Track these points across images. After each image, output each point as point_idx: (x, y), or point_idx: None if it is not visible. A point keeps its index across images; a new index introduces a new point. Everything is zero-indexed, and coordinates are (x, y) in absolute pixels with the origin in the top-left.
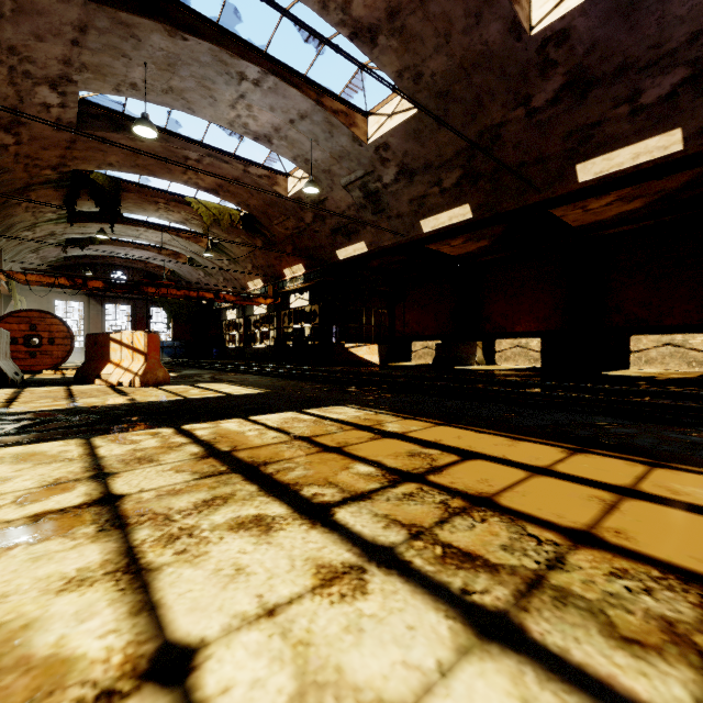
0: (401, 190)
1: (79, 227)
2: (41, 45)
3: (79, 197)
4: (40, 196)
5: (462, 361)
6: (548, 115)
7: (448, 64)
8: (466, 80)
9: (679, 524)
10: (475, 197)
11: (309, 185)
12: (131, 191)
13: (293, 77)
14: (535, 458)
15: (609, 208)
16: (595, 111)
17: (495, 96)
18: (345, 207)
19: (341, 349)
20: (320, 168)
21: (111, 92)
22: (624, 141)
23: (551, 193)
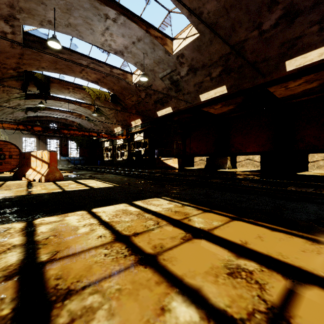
0: (190, 79)
1: (32, 101)
2: None
3: (29, 85)
4: (9, 84)
5: (220, 167)
6: (271, 34)
7: (217, 6)
8: (226, 15)
9: None
10: (228, 81)
11: (142, 76)
12: (55, 82)
13: (134, 17)
14: None
15: (299, 87)
16: (298, 30)
17: (242, 24)
18: (161, 89)
19: (159, 161)
20: (148, 69)
21: (38, 26)
22: (314, 46)
23: (271, 78)
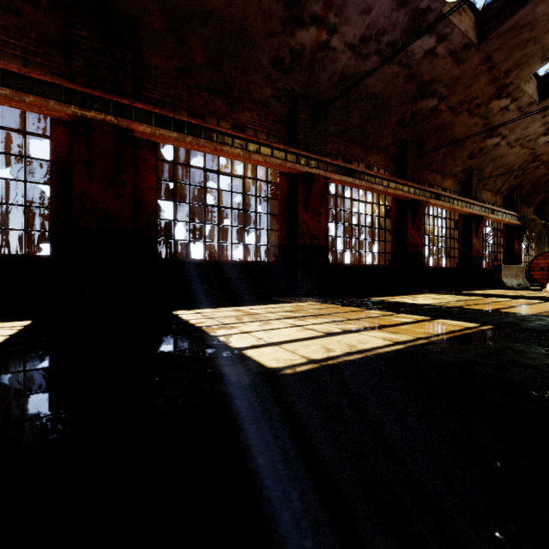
0: None
1: None
2: (528, 129)
3: None
4: None
5: None
6: None
7: None
8: None
9: (481, 308)
10: None
11: None
12: None
13: None
14: (523, 308)
15: None
16: None
17: None
18: None
19: None
20: None
21: None
22: None
23: None
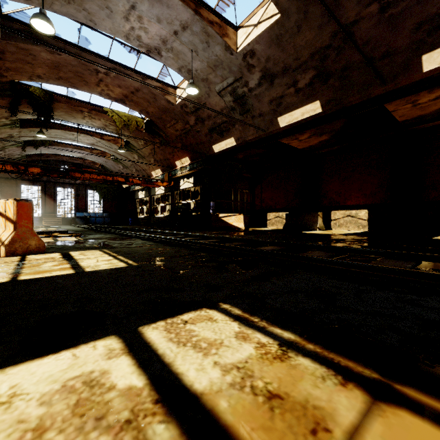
0: (263, 93)
1: (30, 132)
2: None
3: (20, 104)
4: None
5: (307, 227)
6: (401, 8)
7: None
8: None
9: None
10: (324, 94)
11: (190, 85)
12: (61, 102)
13: None
14: None
15: (435, 102)
16: None
17: None
18: (219, 110)
19: (216, 218)
20: (199, 77)
21: None
22: None
23: (394, 85)
